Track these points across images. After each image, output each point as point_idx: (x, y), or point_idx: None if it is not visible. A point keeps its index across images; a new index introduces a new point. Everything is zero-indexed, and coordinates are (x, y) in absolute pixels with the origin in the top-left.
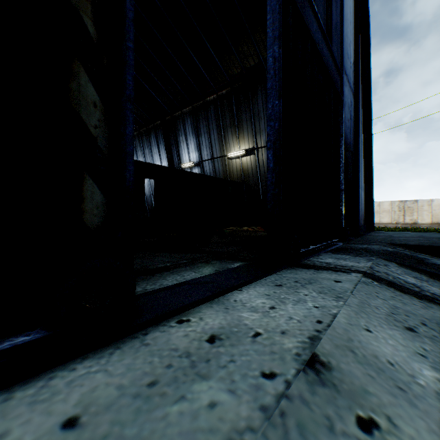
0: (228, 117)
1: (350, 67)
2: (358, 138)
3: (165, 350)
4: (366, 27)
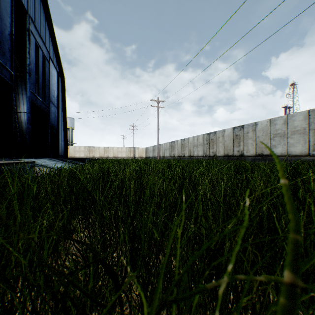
0: None
1: (55, 99)
2: (59, 123)
3: None
4: (64, 80)
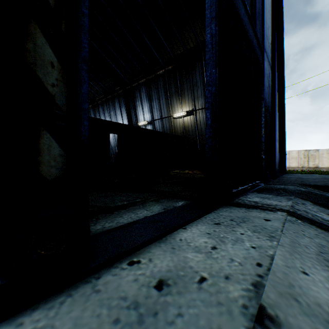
0: (173, 87)
1: (268, 46)
2: (274, 101)
3: (114, 298)
4: (280, 15)
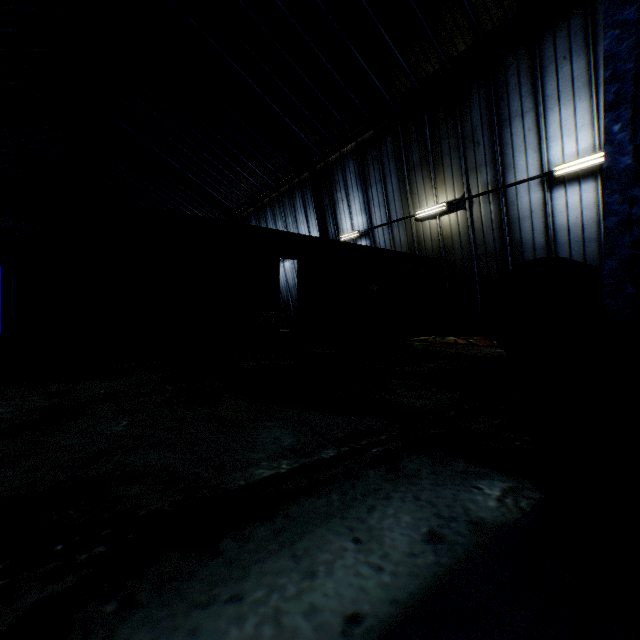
0: (416, 151)
1: None
2: None
3: None
4: None
